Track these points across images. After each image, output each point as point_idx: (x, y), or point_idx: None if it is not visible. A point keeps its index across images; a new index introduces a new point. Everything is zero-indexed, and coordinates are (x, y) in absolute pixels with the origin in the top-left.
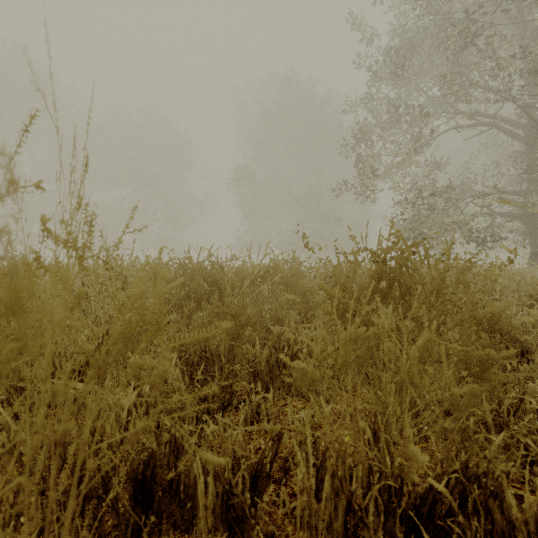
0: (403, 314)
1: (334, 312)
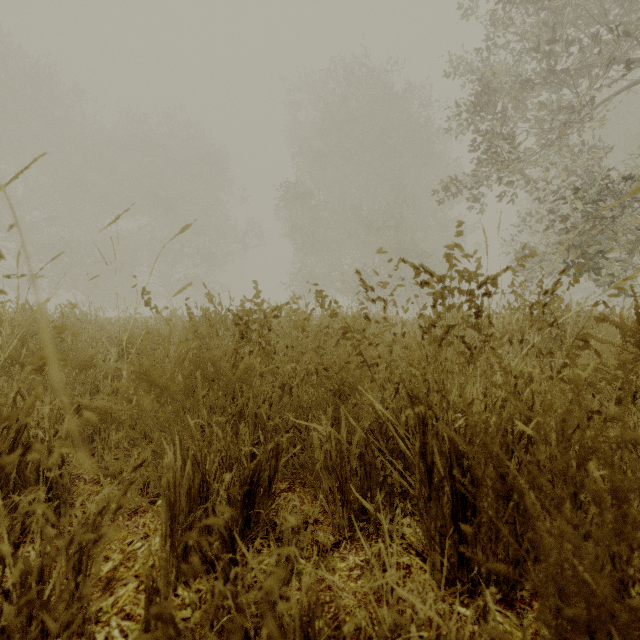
0: None
1: None
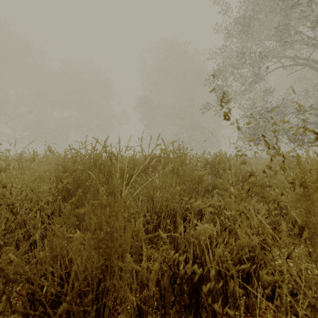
0: None
1: None
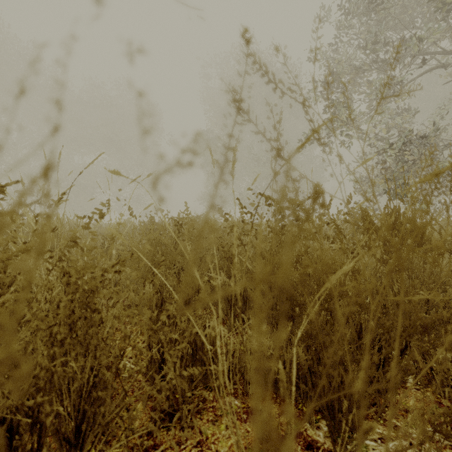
0: None
1: None
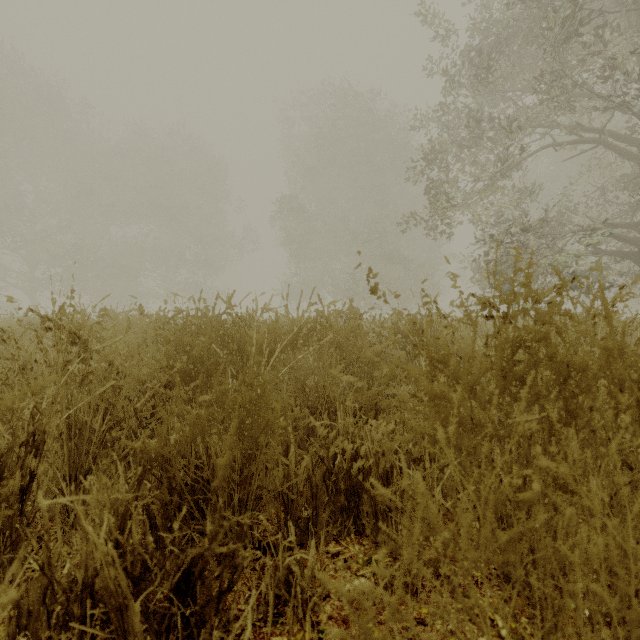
0: (563, 421)
1: (451, 447)
